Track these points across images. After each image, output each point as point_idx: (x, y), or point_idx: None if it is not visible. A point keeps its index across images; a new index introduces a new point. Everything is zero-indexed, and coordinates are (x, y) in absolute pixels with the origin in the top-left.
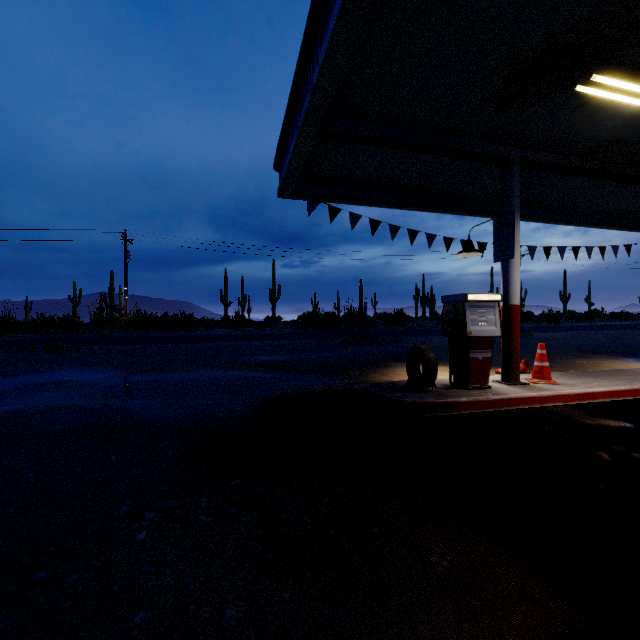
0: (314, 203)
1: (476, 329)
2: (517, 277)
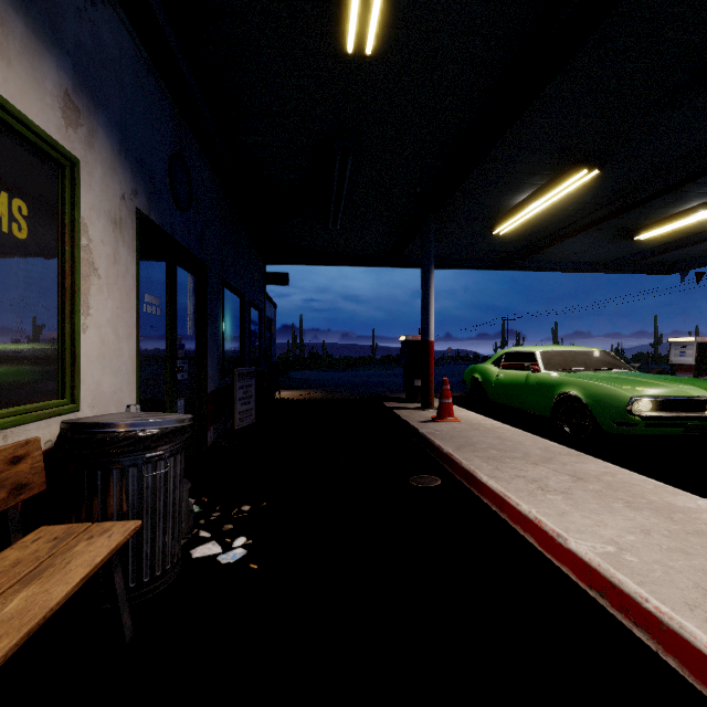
0: (685, 274)
1: (676, 359)
2: None
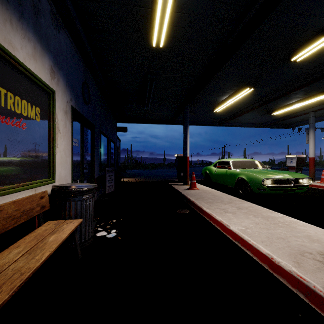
0: (294, 128)
1: (288, 164)
2: (309, 149)
